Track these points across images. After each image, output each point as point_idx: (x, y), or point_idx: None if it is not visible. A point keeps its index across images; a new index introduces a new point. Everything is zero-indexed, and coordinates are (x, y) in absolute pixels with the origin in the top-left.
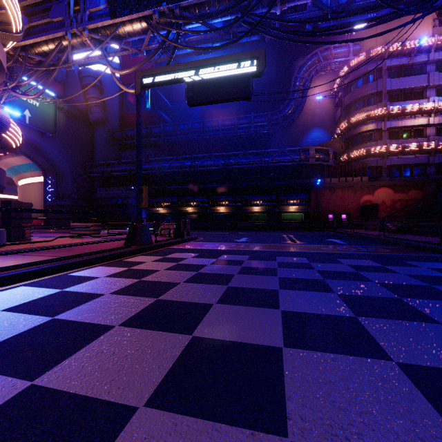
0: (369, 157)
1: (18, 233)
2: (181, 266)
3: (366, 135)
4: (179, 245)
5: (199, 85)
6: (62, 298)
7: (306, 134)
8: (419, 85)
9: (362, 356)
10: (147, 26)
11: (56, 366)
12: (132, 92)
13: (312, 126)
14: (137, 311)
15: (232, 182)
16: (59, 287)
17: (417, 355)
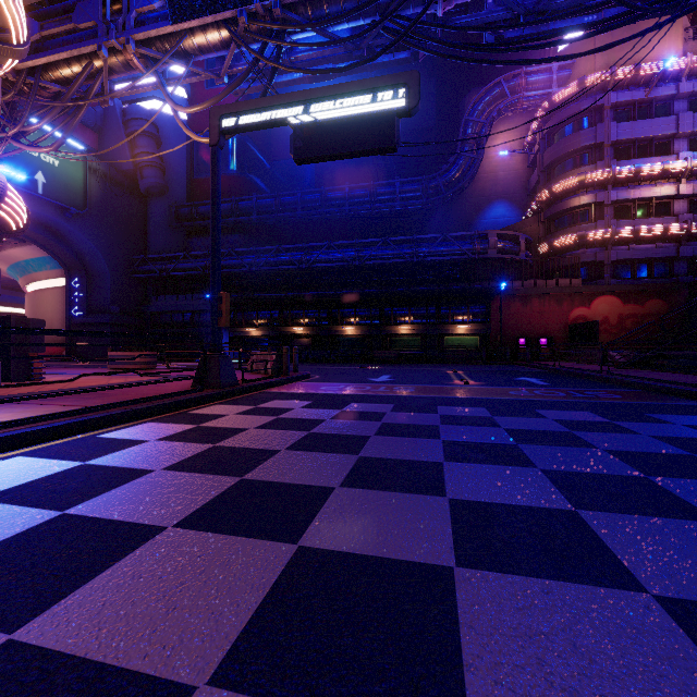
0: (584, 248)
1: (23, 368)
2: (284, 423)
3: (578, 212)
4: (281, 387)
5: (313, 130)
6: (82, 477)
7: (483, 211)
8: (662, 134)
9: (593, 584)
10: (229, 36)
11: (57, 603)
12: (205, 141)
13: (492, 199)
14: (207, 501)
15: (366, 287)
16: (79, 458)
17: (689, 581)
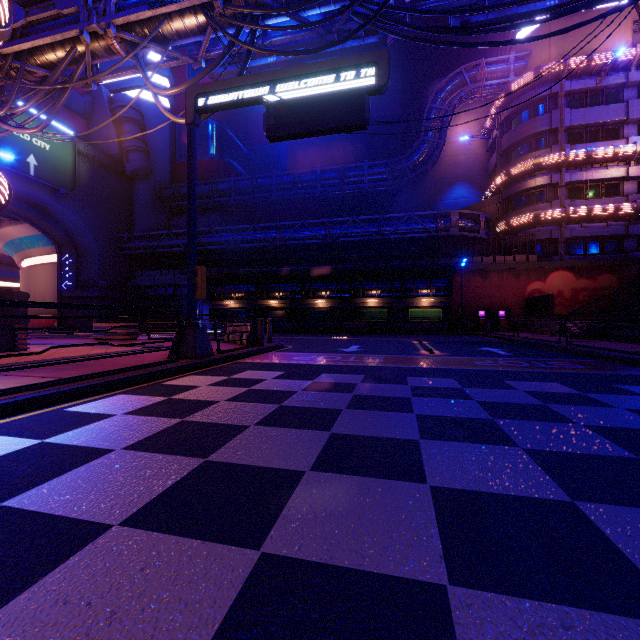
0: (539, 226)
1: (7, 339)
2: (255, 395)
3: (534, 192)
4: (256, 357)
5: (286, 108)
6: (35, 459)
7: (445, 192)
8: (613, 120)
9: (622, 613)
10: (206, 21)
11: None
12: (183, 122)
13: (454, 181)
14: (163, 489)
15: (336, 263)
16: (38, 435)
17: None
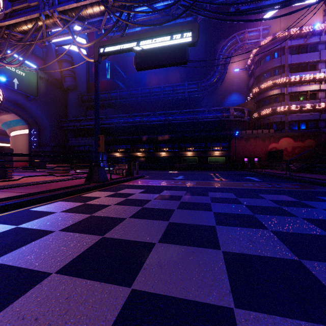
0: (275, 115)
1: (2, 173)
2: (129, 201)
3: (272, 97)
4: (130, 182)
5: (145, 53)
6: (12, 236)
7: (226, 97)
8: (313, 60)
9: None
10: (104, 9)
11: None
12: (92, 61)
13: (231, 92)
14: (80, 253)
15: (171, 134)
16: (15, 223)
17: None
